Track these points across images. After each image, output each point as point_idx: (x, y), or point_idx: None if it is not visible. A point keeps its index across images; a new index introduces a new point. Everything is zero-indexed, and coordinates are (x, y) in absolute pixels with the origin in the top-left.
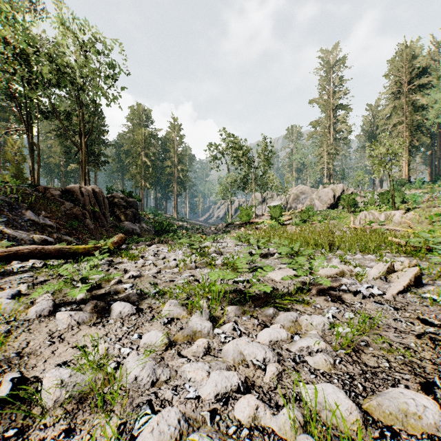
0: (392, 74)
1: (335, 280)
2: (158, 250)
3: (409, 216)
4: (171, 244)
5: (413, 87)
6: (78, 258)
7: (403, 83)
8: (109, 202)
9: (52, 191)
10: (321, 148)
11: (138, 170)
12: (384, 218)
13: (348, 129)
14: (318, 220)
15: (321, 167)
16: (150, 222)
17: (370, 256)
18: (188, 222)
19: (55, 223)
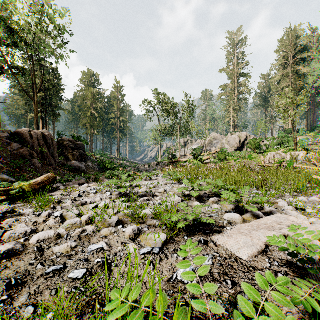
0: (281, 50)
1: None
2: (84, 191)
3: (311, 156)
4: (105, 182)
5: (296, 60)
6: None
7: (289, 57)
8: (59, 145)
9: (0, 133)
10: (228, 105)
11: (88, 120)
12: (290, 157)
13: (248, 92)
14: (233, 160)
15: (228, 119)
16: (95, 161)
17: (314, 199)
18: (128, 161)
19: None
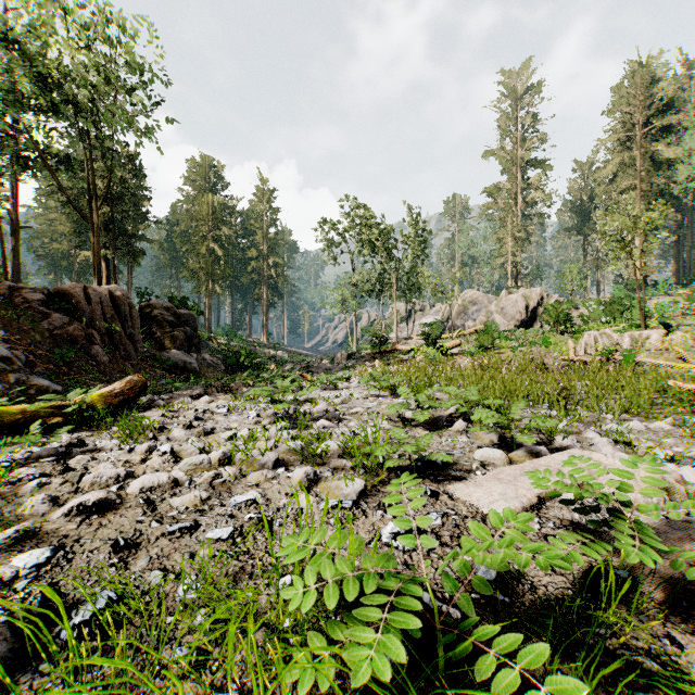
0: (618, 110)
1: (681, 529)
2: (205, 410)
3: (676, 339)
4: (242, 393)
5: (652, 130)
6: (8, 435)
7: (636, 125)
8: (144, 316)
9: (28, 293)
10: (503, 230)
11: (202, 264)
12: (630, 343)
13: (546, 200)
14: (509, 348)
15: (503, 260)
16: (218, 350)
17: (660, 425)
18: (285, 350)
19: (26, 353)
